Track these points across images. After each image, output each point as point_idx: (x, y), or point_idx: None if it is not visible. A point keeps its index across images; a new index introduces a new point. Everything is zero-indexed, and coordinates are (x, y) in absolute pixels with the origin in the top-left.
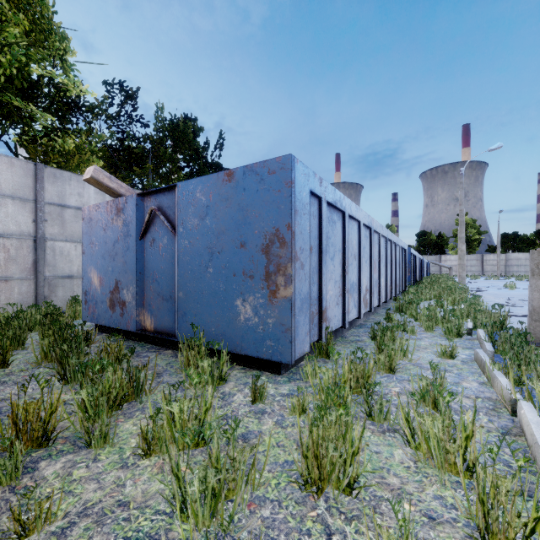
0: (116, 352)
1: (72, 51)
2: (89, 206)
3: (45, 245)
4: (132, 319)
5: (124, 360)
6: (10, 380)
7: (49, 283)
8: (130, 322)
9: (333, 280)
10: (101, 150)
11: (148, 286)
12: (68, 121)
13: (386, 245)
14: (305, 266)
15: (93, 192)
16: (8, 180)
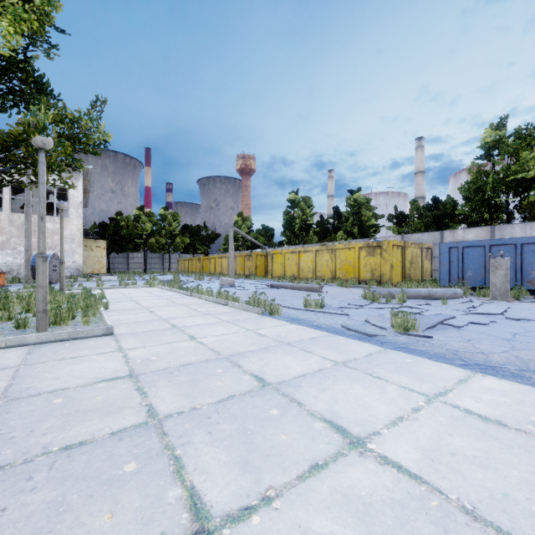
0: None
1: None
2: None
3: None
4: None
5: None
6: None
7: None
8: None
9: (473, 270)
10: None
11: None
12: (531, 189)
13: None
14: (446, 266)
15: (518, 230)
16: (482, 235)
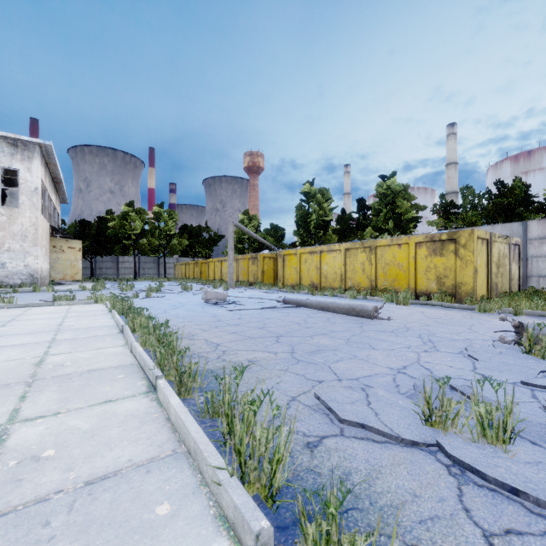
0: None
1: None
2: None
3: None
4: None
5: None
6: None
7: None
8: None
9: None
10: None
11: None
12: None
13: None
14: None
15: None
16: None
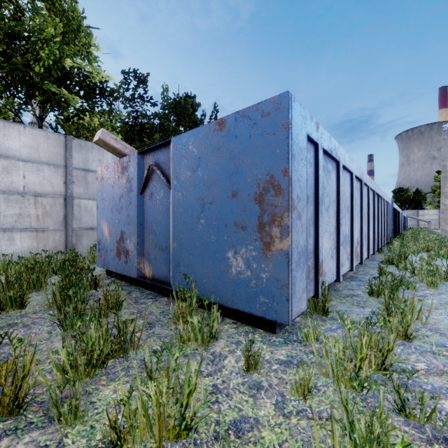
0: (115, 299)
1: (97, 47)
2: (101, 167)
3: (73, 202)
4: (134, 266)
5: (123, 306)
6: (21, 323)
7: (76, 234)
8: (132, 269)
9: (328, 232)
10: (120, 127)
11: (147, 237)
12: (93, 102)
13: (373, 199)
14: (302, 216)
15: (110, 159)
16: (45, 150)
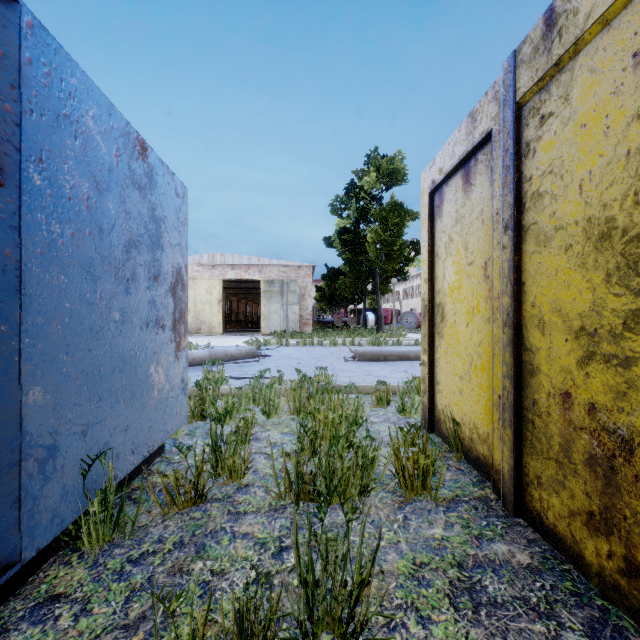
0: None
1: None
2: None
3: None
4: None
5: None
6: None
7: None
8: None
9: None
10: None
11: None
12: None
13: None
14: None
15: None
16: None
